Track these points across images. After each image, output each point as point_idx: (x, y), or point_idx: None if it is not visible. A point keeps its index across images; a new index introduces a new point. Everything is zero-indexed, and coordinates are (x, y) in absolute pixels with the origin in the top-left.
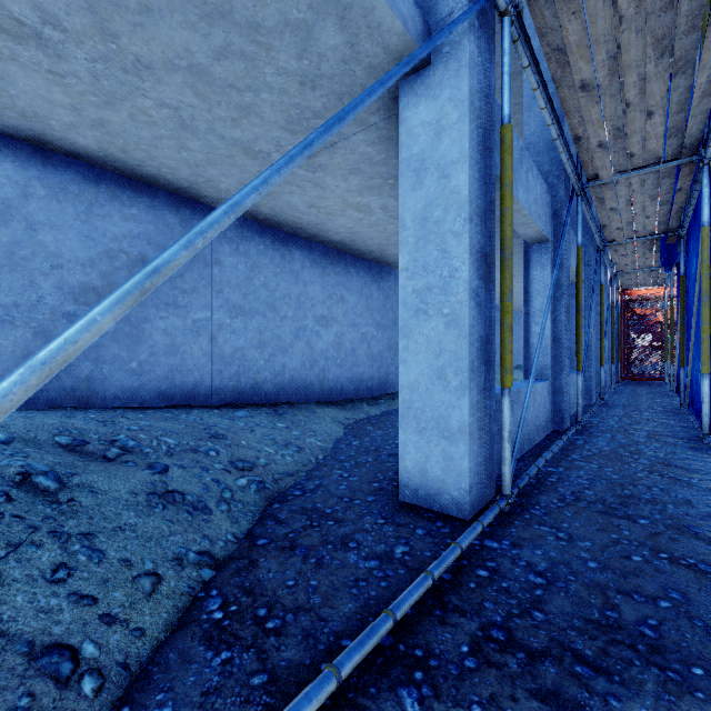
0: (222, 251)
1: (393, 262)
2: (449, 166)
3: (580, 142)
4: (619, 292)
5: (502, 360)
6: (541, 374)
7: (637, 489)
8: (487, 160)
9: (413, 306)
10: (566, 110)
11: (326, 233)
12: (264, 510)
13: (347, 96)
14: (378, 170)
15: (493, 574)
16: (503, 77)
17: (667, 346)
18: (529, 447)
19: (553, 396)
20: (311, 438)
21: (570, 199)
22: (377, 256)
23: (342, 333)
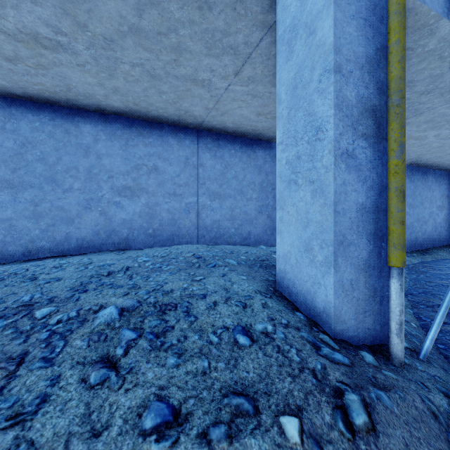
0: None
1: (423, 163)
2: None
3: None
4: None
5: None
6: None
7: None
8: None
9: None
10: None
11: None
12: (405, 296)
13: (447, 92)
14: (446, 118)
15: None
16: None
17: None
18: None
19: None
20: None
21: None
22: (412, 161)
23: None
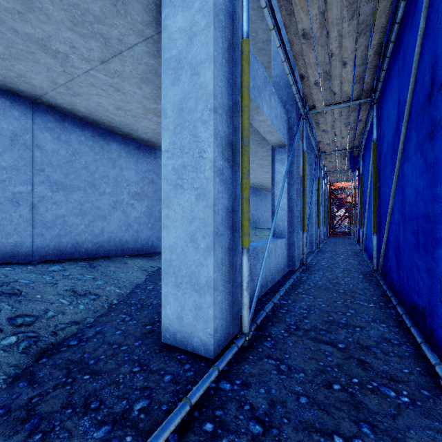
0: (43, 138)
1: None
2: (199, 65)
3: (304, 80)
4: (328, 184)
5: (242, 226)
6: (281, 234)
7: (337, 315)
8: (232, 68)
9: (173, 181)
10: (294, 53)
11: (136, 132)
12: (27, 367)
13: (120, 3)
14: None
15: (218, 427)
16: (243, 1)
17: (352, 215)
18: (271, 284)
19: (289, 247)
20: (112, 286)
21: (299, 120)
22: None
23: (152, 206)
